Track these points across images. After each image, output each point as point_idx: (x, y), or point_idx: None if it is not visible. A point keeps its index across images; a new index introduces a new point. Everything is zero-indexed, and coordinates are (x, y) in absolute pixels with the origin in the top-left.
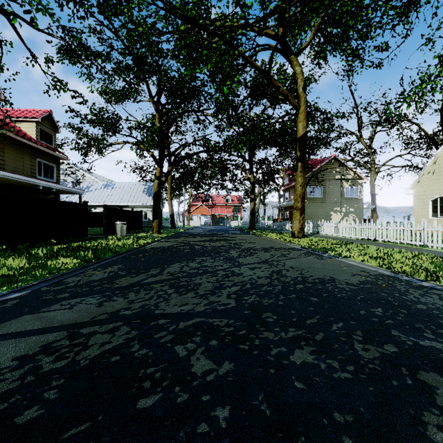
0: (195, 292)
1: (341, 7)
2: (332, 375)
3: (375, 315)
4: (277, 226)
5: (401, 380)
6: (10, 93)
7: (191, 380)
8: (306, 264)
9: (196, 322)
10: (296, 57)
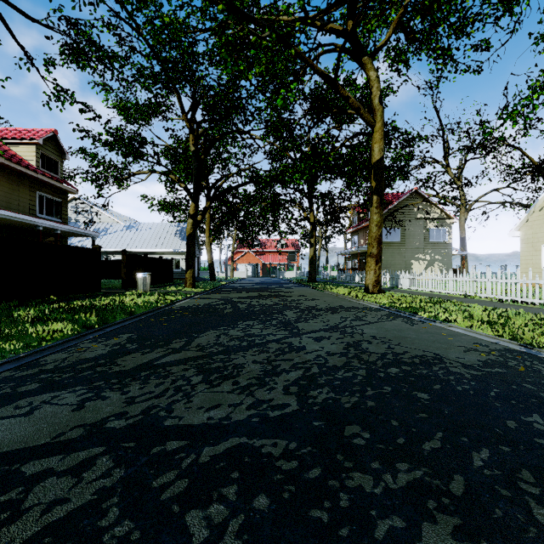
0: (234, 381)
1: None
2: None
3: (536, 431)
4: (344, 278)
5: None
6: None
7: None
8: (392, 331)
9: (232, 448)
10: (370, 58)
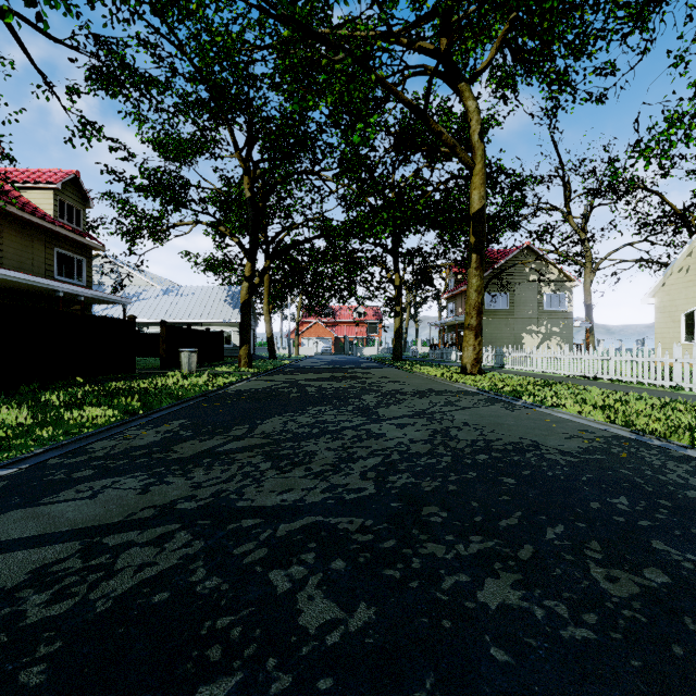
0: (306, 467)
1: (541, 6)
2: (559, 633)
3: (618, 510)
4: (438, 356)
5: (688, 644)
6: (10, 142)
7: (297, 643)
8: (488, 417)
9: (308, 525)
10: (469, 85)
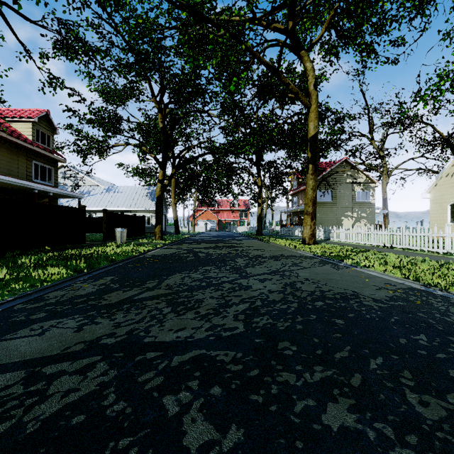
0: (196, 311)
1: None
2: (388, 453)
3: (420, 345)
4: (286, 232)
5: None
6: (2, 90)
7: None
8: (322, 274)
9: (195, 357)
10: (307, 52)
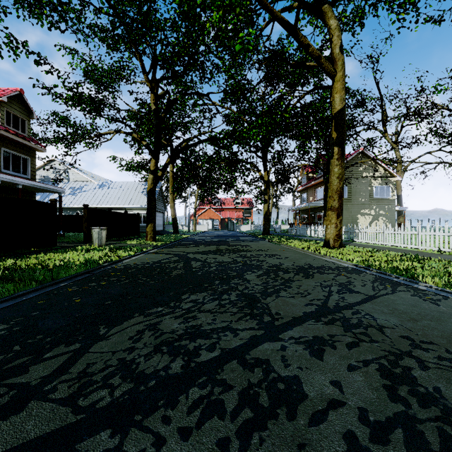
0: None
1: None
2: None
3: None
4: (296, 231)
5: None
6: None
7: None
8: (425, 321)
9: None
10: (331, 6)
